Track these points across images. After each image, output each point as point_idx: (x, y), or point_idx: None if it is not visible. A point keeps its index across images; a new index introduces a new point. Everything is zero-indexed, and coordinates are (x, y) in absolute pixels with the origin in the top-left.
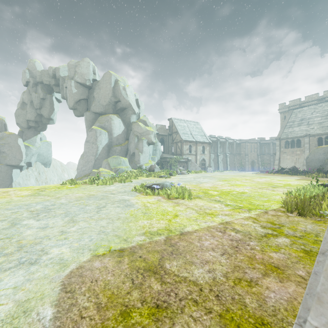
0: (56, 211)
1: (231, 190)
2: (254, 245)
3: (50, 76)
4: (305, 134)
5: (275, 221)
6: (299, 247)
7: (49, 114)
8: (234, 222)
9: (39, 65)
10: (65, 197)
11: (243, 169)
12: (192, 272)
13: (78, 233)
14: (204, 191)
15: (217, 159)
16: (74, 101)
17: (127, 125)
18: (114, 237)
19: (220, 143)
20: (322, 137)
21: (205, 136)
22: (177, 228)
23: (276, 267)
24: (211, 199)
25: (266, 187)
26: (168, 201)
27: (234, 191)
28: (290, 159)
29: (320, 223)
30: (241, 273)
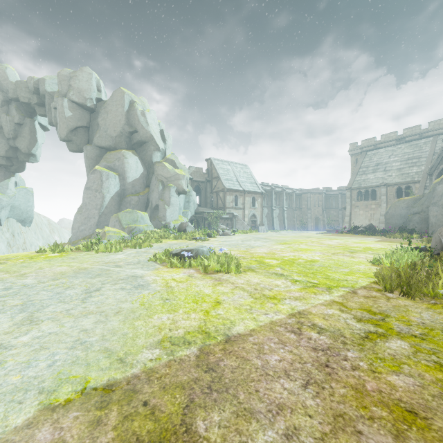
0: (6, 301)
1: (296, 257)
2: (356, 358)
3: (31, 90)
4: (381, 182)
5: (373, 308)
6: (428, 358)
7: (29, 146)
8: (311, 311)
9: (13, 73)
10: (36, 274)
11: (304, 229)
12: (254, 441)
13: (30, 349)
14: (258, 259)
15: (272, 214)
16: (67, 129)
17: (148, 166)
18: (101, 354)
19: (275, 193)
20: (402, 187)
21: (256, 183)
22: (220, 327)
23: (410, 411)
24: (270, 272)
25: (342, 253)
26: (205, 277)
27: (300, 259)
28: (363, 215)
29: (437, 308)
30: (350, 435)
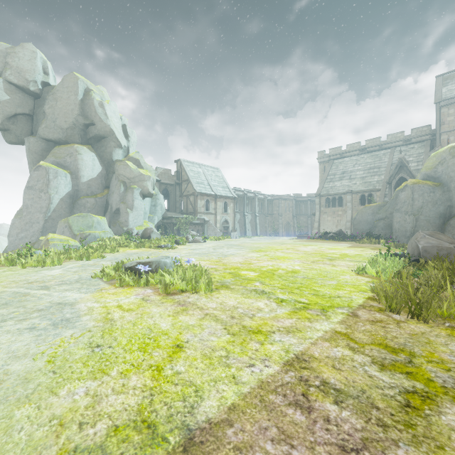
0: None
1: (274, 267)
2: None
3: None
4: (347, 190)
5: (388, 340)
6: None
7: None
8: (313, 354)
9: None
10: None
11: (276, 234)
12: None
13: None
14: (233, 271)
15: (244, 220)
16: (2, 116)
17: (108, 164)
18: None
19: (248, 198)
20: (365, 195)
21: (228, 188)
22: (176, 408)
23: None
24: (248, 289)
25: (321, 260)
26: (165, 300)
27: (280, 269)
28: (331, 221)
29: None
30: None
